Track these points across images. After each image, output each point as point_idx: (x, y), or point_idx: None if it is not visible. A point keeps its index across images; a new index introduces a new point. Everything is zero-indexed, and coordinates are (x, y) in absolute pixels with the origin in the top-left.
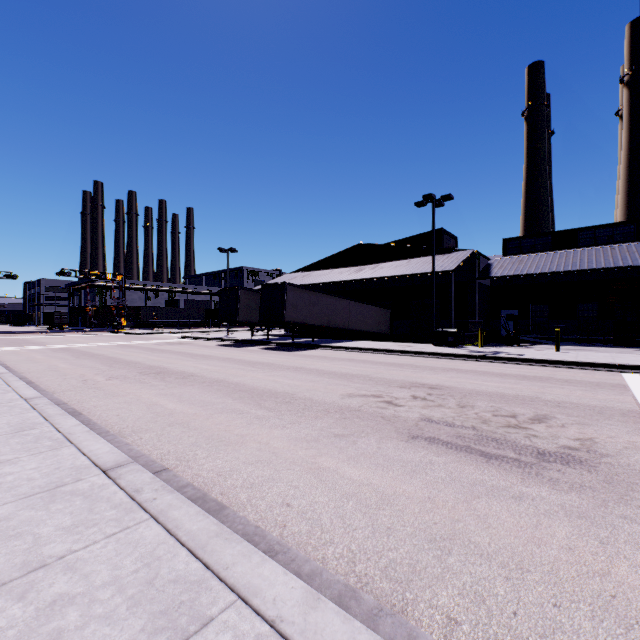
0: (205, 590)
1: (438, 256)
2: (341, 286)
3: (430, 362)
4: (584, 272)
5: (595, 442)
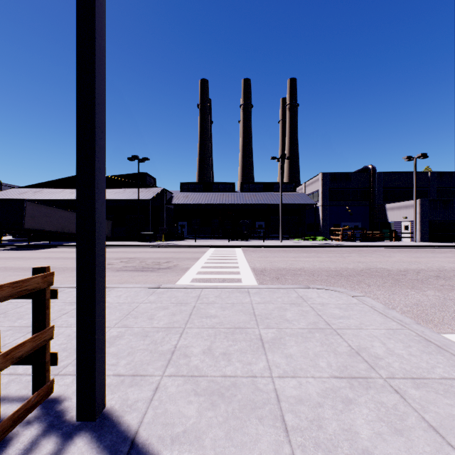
0: (61, 289)
1: (143, 189)
2: (72, 202)
3: (134, 250)
4: (214, 204)
5: (178, 265)
